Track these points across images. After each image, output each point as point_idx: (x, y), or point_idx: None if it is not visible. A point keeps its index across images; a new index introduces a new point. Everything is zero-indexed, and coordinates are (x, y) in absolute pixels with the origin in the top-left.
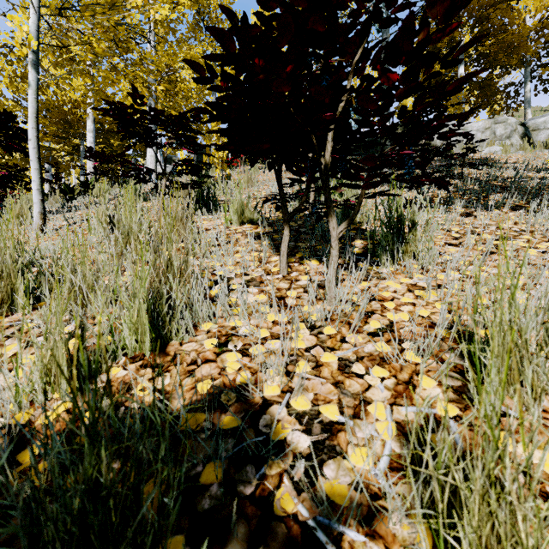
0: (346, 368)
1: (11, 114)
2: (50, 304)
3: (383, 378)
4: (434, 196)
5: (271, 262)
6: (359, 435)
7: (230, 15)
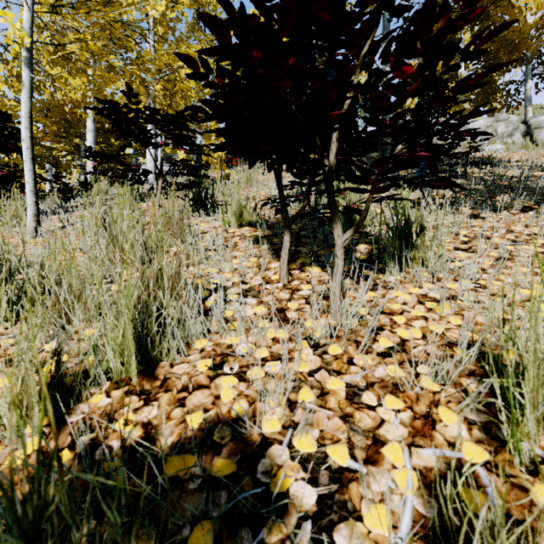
0: (355, 397)
1: (6, 114)
2: (22, 327)
3: (397, 411)
4: (438, 196)
5: (271, 268)
6: (374, 487)
7: (226, 6)
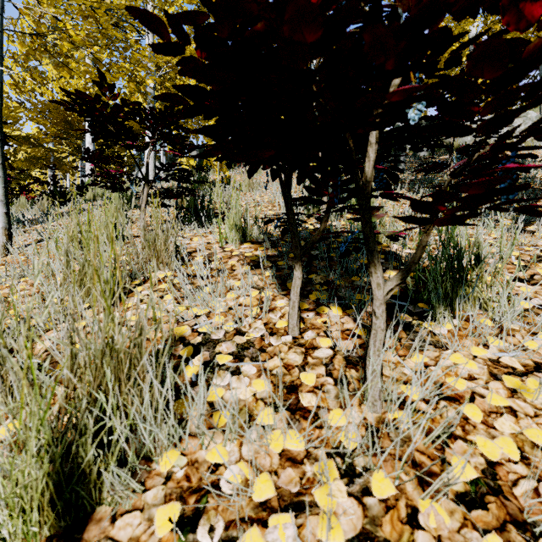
0: None
1: None
2: None
3: None
4: None
5: (276, 308)
6: None
7: None
